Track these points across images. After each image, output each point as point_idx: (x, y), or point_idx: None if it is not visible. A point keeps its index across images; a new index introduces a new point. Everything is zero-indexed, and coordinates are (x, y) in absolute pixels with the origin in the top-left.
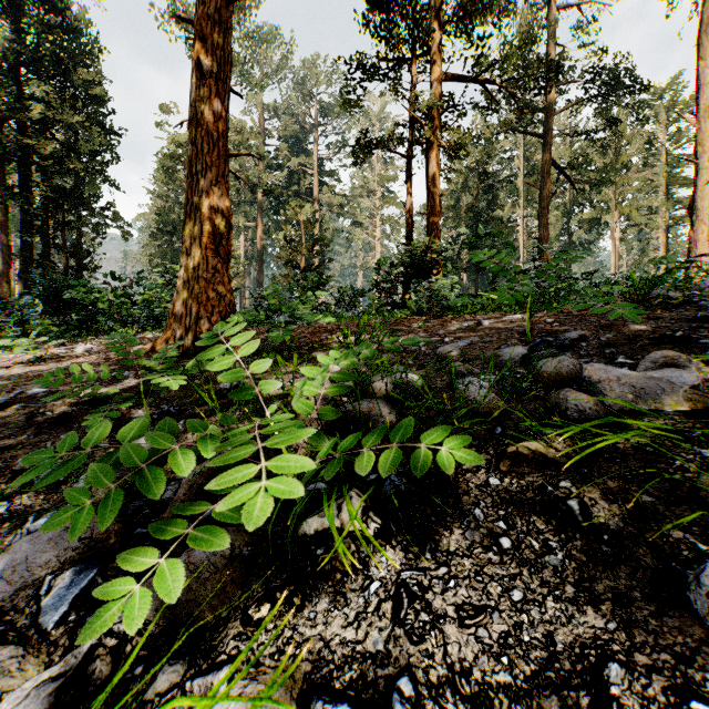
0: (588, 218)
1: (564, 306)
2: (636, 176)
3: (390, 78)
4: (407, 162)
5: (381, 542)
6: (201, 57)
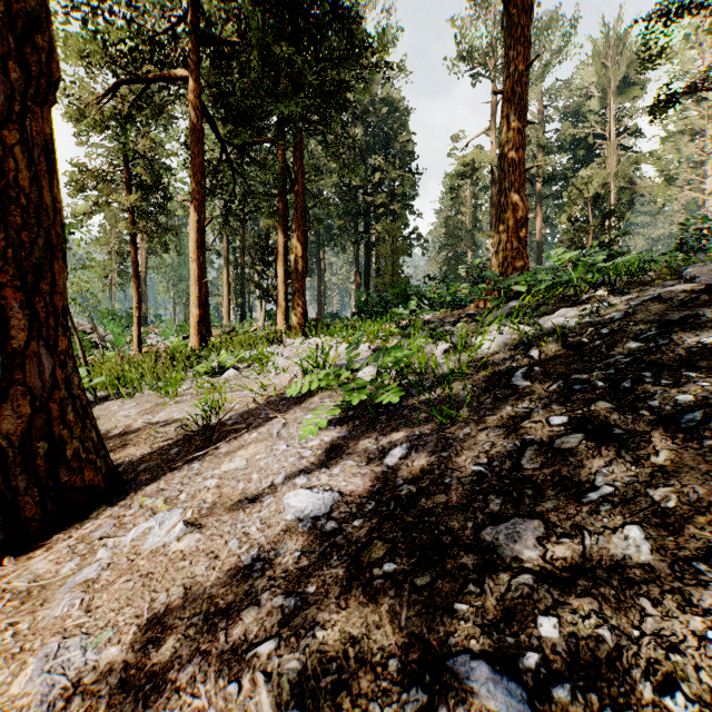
0: None
1: None
2: None
3: (705, 6)
4: None
5: (609, 295)
6: (507, 112)
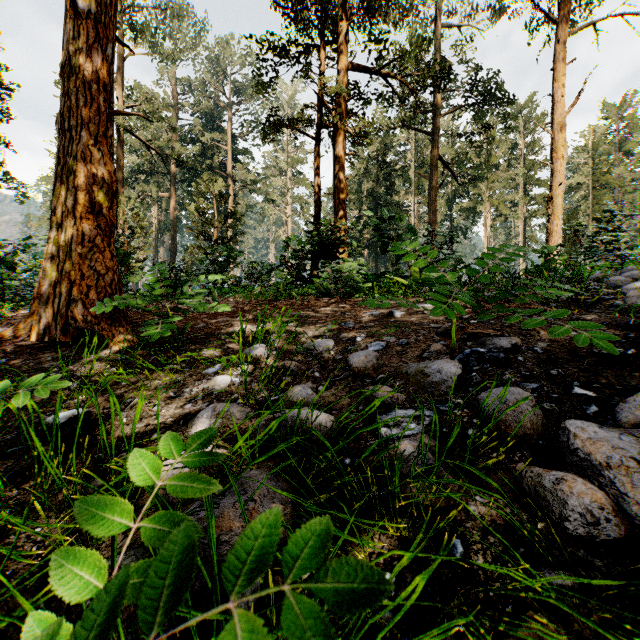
0: (466, 208)
1: (508, 317)
2: (503, 175)
3: (299, 62)
4: (315, 144)
5: None
6: None
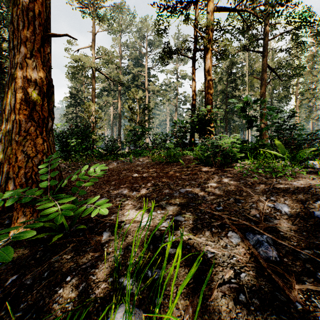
0: (281, 95)
1: None
2: (308, 74)
3: (182, 14)
4: (192, 61)
5: None
6: None
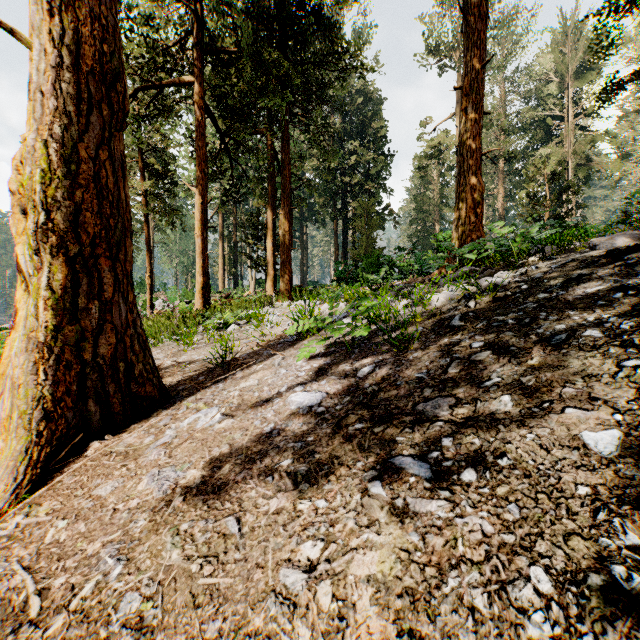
0: None
1: None
2: None
3: None
4: None
5: (539, 261)
6: (465, 105)
